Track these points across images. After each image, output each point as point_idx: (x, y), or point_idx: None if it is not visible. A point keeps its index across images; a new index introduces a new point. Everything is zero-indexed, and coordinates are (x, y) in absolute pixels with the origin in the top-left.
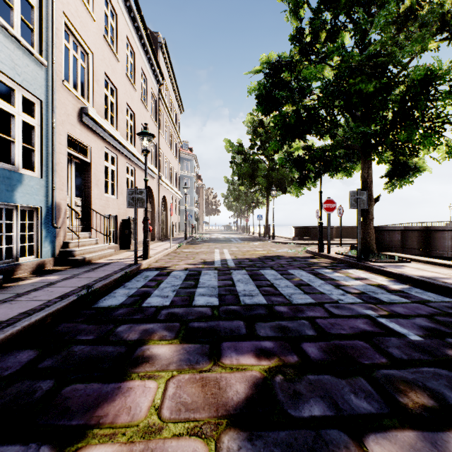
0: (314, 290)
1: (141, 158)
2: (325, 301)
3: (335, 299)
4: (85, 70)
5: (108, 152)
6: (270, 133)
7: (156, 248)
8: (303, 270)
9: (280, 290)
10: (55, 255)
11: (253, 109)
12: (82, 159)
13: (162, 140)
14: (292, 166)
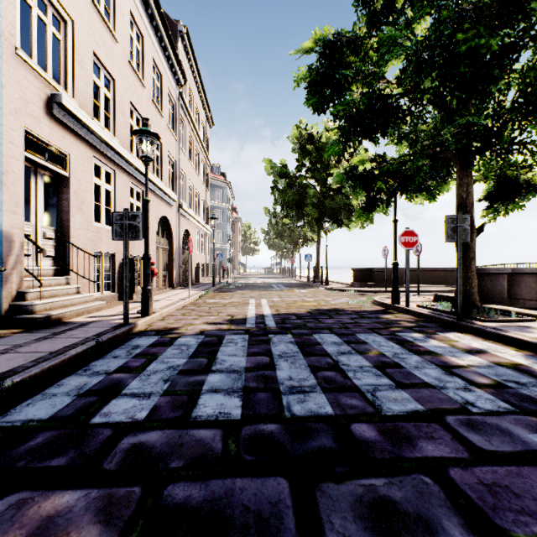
0: (412, 378)
1: (152, 177)
2: (444, 409)
3: (458, 403)
4: (61, 43)
5: (100, 165)
6: (322, 151)
7: (170, 297)
8: (379, 335)
9: (352, 378)
10: (1, 311)
11: (301, 120)
12: (54, 170)
13: (183, 158)
14: (356, 184)
